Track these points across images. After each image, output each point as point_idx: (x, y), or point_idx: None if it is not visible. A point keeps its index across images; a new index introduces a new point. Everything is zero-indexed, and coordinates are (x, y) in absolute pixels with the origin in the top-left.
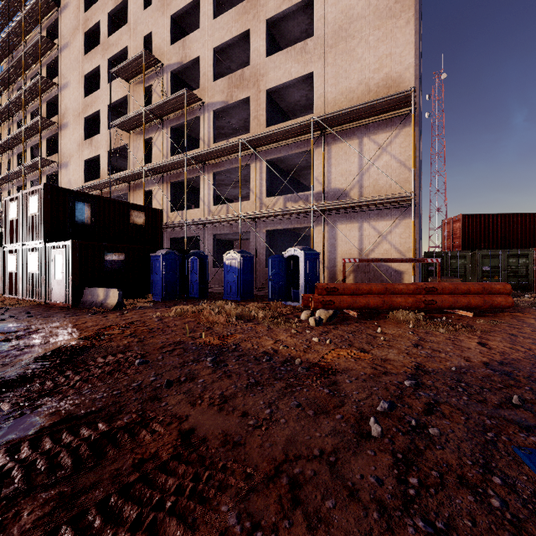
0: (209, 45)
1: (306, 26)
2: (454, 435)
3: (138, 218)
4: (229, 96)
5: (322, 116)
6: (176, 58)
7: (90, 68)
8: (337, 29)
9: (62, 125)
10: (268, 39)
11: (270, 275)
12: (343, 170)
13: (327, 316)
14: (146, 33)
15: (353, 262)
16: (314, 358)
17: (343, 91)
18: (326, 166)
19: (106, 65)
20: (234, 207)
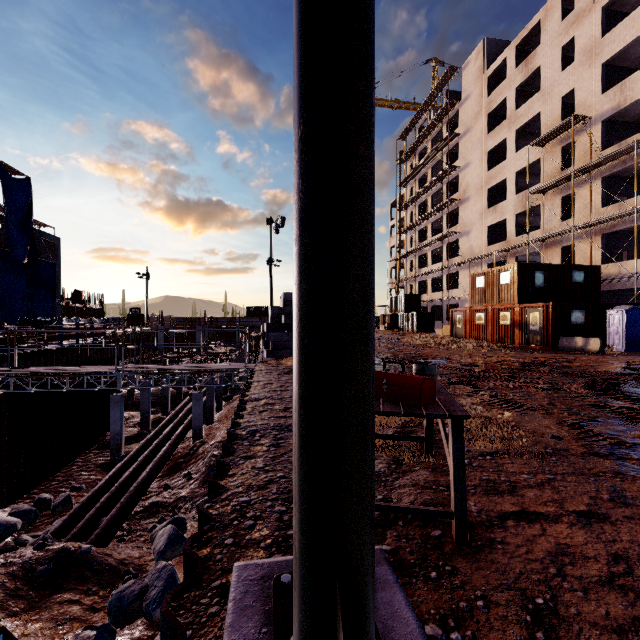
0: None
1: None
2: None
3: (578, 277)
4: None
5: None
6: (609, 105)
7: (494, 144)
8: None
9: (463, 200)
10: None
11: None
12: None
13: None
14: (566, 93)
15: None
16: None
17: None
18: None
19: (513, 137)
20: None
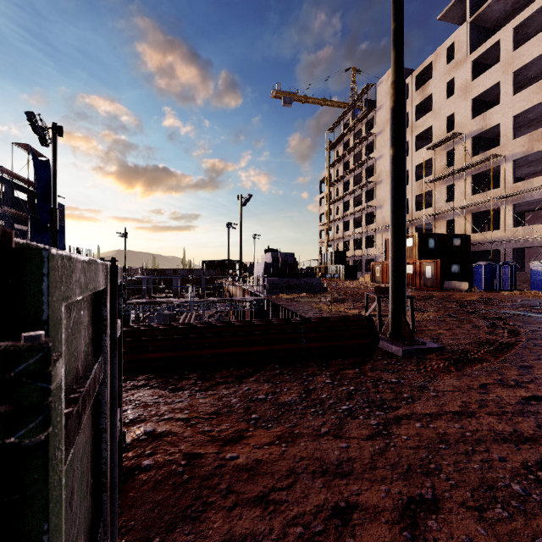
0: (509, 114)
1: None
2: None
3: (456, 242)
4: (530, 148)
5: None
6: (476, 127)
7: None
8: None
9: (377, 182)
10: None
11: None
12: None
13: None
14: (449, 115)
15: None
16: None
17: None
18: None
19: (413, 140)
20: (535, 228)
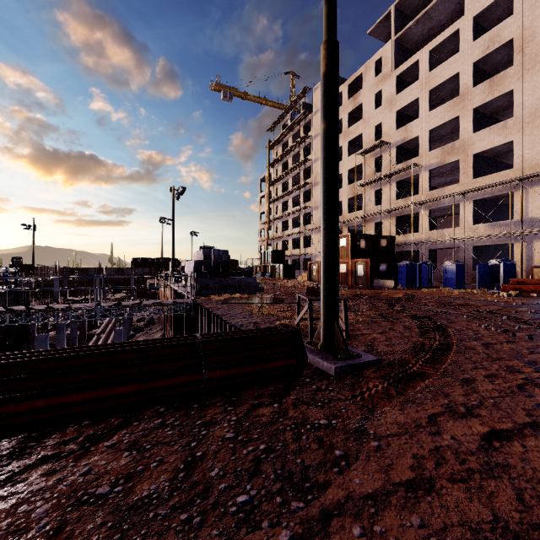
0: (426, 128)
1: (508, 98)
2: (536, 306)
3: (383, 243)
4: (442, 160)
5: (518, 177)
6: (400, 138)
7: None
8: (534, 111)
9: (314, 183)
10: (474, 120)
11: (478, 275)
12: (539, 205)
13: (514, 294)
14: (377, 124)
15: (539, 268)
16: (502, 301)
17: (539, 152)
18: (523, 203)
19: (347, 146)
20: (446, 231)
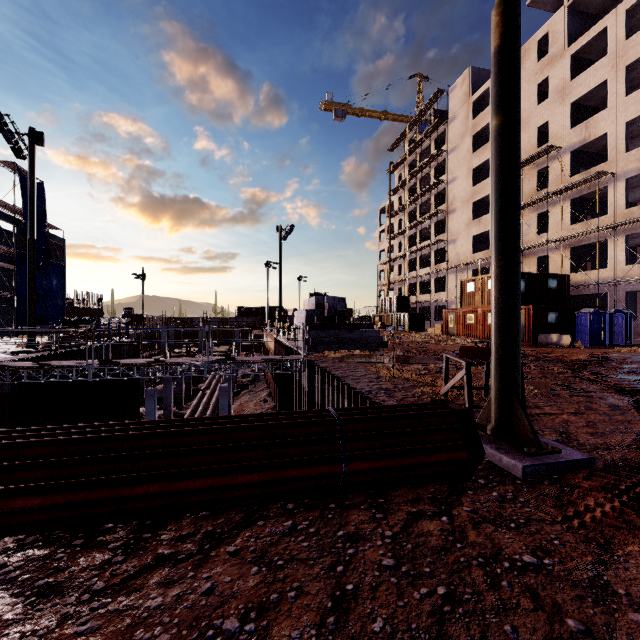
0: (620, 121)
1: None
2: None
3: (552, 284)
4: None
5: None
6: (577, 139)
7: (478, 162)
8: None
9: (449, 211)
10: None
11: None
12: None
13: None
14: (541, 124)
15: None
16: None
17: None
18: None
19: None
20: None
